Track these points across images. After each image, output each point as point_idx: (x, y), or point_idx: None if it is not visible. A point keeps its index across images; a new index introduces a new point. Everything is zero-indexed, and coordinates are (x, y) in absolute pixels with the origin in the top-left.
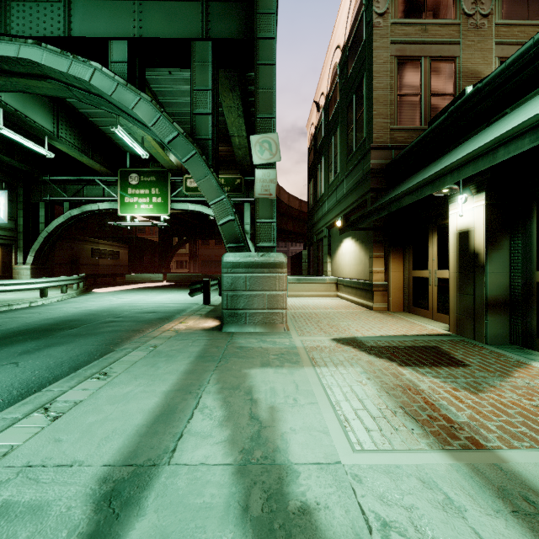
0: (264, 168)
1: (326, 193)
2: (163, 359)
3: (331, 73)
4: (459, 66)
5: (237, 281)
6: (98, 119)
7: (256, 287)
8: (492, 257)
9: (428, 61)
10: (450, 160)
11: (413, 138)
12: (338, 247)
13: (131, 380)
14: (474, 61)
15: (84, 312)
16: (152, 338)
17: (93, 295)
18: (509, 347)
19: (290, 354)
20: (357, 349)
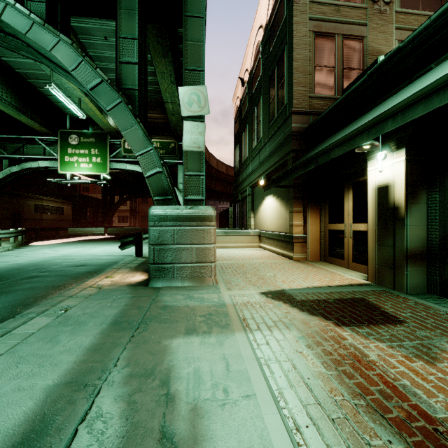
0: (192, 120)
1: (250, 156)
2: (69, 327)
3: (254, 51)
4: (366, 45)
5: (165, 235)
6: (37, 80)
7: (184, 240)
8: (412, 210)
9: (340, 38)
10: (374, 115)
11: (328, 106)
12: (260, 203)
13: (10, 366)
14: (378, 42)
15: (10, 266)
16: (66, 298)
17: (29, 248)
18: (428, 297)
19: (219, 313)
20: (288, 305)
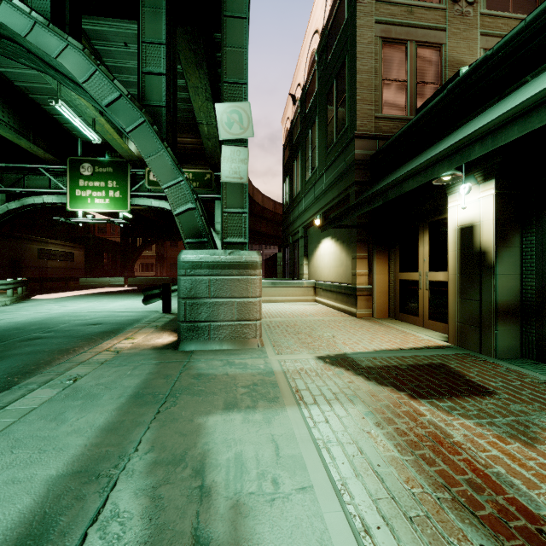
0: (232, 145)
1: (303, 190)
2: (79, 402)
3: (308, 61)
4: (445, 54)
5: (199, 286)
6: (41, 96)
7: (222, 293)
8: (502, 256)
9: (414, 45)
10: (456, 139)
11: (398, 128)
12: (316, 248)
13: (3, 452)
14: (460, 51)
15: (6, 325)
16: (76, 365)
17: (31, 302)
18: (523, 362)
19: (266, 384)
20: (351, 373)
